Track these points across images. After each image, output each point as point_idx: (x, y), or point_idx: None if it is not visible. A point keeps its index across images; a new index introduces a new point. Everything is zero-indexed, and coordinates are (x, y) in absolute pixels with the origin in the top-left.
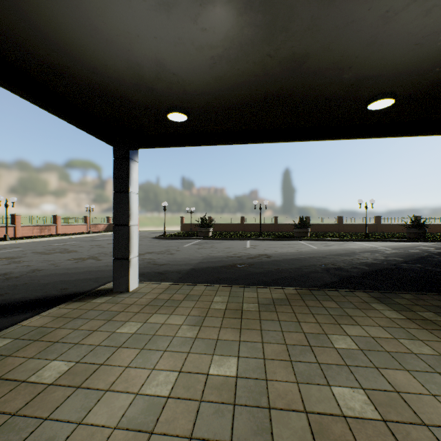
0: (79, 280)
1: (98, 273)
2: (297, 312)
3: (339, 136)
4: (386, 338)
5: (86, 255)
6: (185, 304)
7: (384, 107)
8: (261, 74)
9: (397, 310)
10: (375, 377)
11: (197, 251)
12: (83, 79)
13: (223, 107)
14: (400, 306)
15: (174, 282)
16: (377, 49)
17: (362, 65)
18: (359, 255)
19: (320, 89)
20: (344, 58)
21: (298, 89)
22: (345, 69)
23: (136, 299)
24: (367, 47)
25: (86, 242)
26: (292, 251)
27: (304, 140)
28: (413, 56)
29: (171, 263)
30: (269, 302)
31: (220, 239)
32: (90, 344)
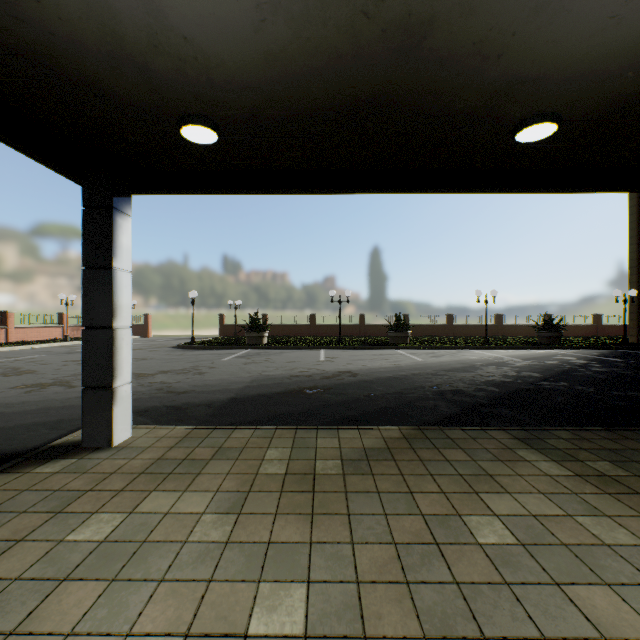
0: (22, 426)
1: (63, 412)
2: (406, 473)
3: (466, 186)
4: (555, 517)
5: (50, 379)
6: (213, 468)
7: (540, 138)
8: (349, 56)
9: (557, 460)
10: (560, 607)
11: (243, 368)
12: None
13: (282, 122)
14: (559, 453)
15: (199, 423)
16: (549, 21)
17: (519, 54)
18: (482, 371)
19: (445, 98)
20: (494, 34)
21: (409, 93)
22: (491, 60)
23: (124, 461)
24: (535, 13)
25: (57, 355)
26: (387, 366)
27: (412, 191)
28: (602, 43)
29: (199, 389)
30: (359, 456)
31: (279, 348)
32: None
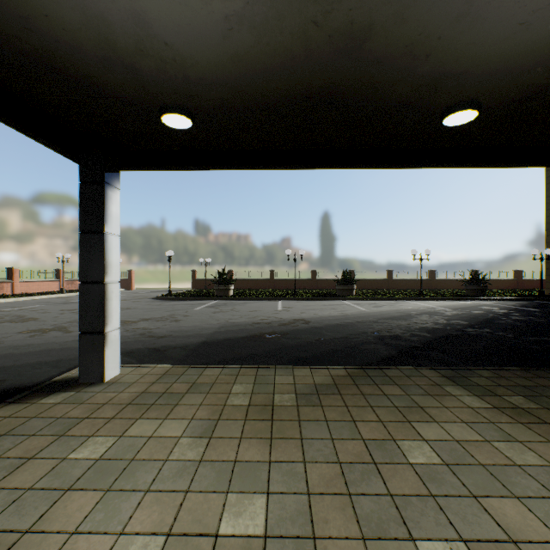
0: (28, 365)
1: (62, 353)
2: (350, 405)
3: (401, 162)
4: (475, 442)
5: (50, 325)
6: (188, 400)
7: (464, 122)
8: (302, 57)
9: (478, 395)
10: (476, 515)
11: (212, 317)
12: (11, 41)
13: (246, 110)
14: (480, 389)
15: (176, 363)
16: (469, 27)
17: (444, 54)
18: (416, 319)
19: (383, 90)
20: (423, 38)
21: (353, 86)
22: (421, 59)
23: (114, 394)
24: (456, 21)
25: (55, 305)
26: (335, 315)
27: (356, 166)
28: (514, 45)
29: (175, 334)
30: (310, 391)
31: (243, 299)
32: (15, 488)
